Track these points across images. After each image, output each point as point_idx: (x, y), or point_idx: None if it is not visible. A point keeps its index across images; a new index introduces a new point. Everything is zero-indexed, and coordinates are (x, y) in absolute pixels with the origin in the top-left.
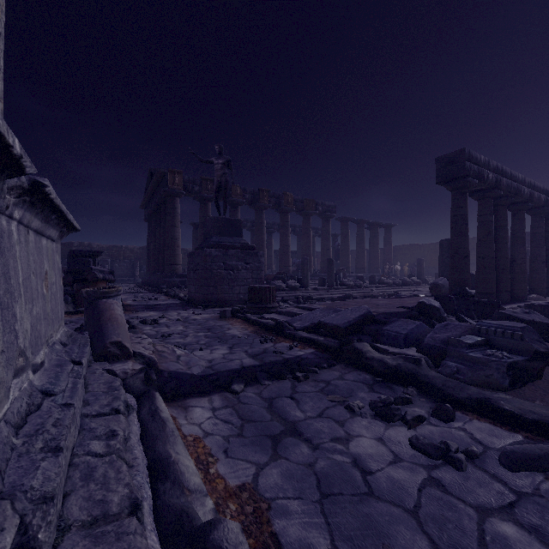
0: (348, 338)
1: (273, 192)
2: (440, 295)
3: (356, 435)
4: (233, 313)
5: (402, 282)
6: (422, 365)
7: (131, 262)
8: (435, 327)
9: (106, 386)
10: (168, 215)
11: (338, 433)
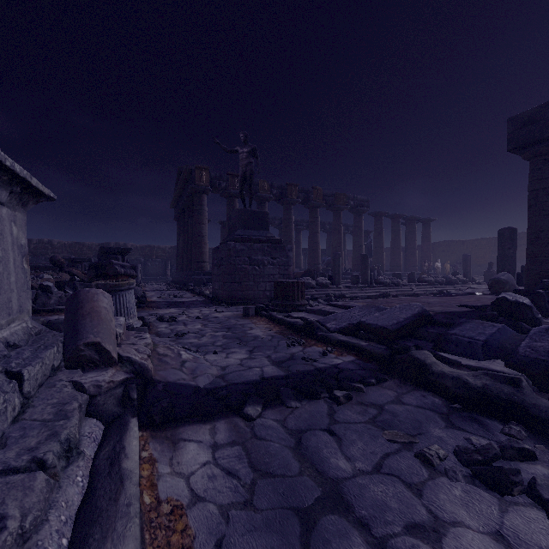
0: (399, 343)
1: (301, 187)
2: (522, 290)
3: (449, 520)
4: (257, 311)
5: (446, 280)
6: (523, 388)
7: (163, 262)
8: (531, 332)
9: (55, 410)
10: (195, 212)
11: (415, 513)
